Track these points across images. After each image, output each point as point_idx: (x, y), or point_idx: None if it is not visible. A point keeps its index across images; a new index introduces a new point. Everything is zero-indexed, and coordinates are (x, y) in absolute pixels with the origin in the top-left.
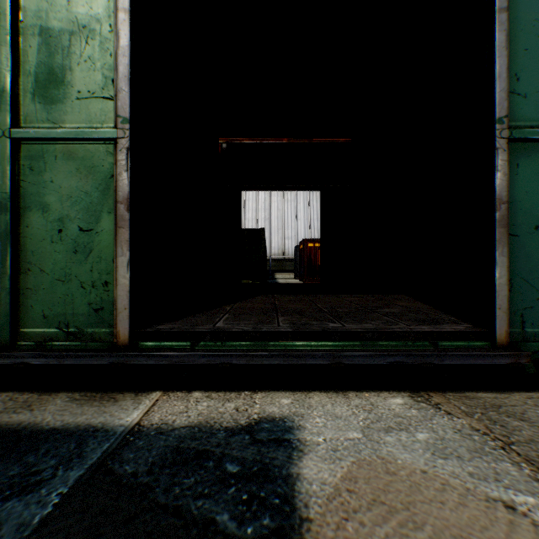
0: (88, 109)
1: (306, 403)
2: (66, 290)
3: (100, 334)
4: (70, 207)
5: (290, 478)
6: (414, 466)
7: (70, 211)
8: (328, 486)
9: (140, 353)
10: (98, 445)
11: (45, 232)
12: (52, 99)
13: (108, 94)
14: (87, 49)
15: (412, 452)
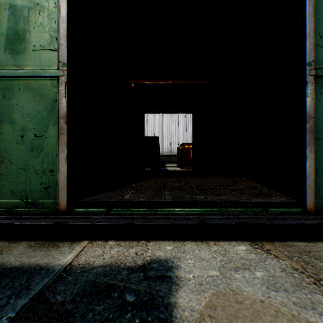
0: (40, 57)
1: (182, 249)
2: (26, 175)
3: (48, 204)
4: (28, 121)
5: (169, 306)
6: (255, 297)
7: (28, 124)
8: (196, 312)
9: (73, 216)
10: (41, 279)
11: (12, 137)
12: (17, 51)
13: (53, 48)
14: (39, 18)
15: (253, 286)
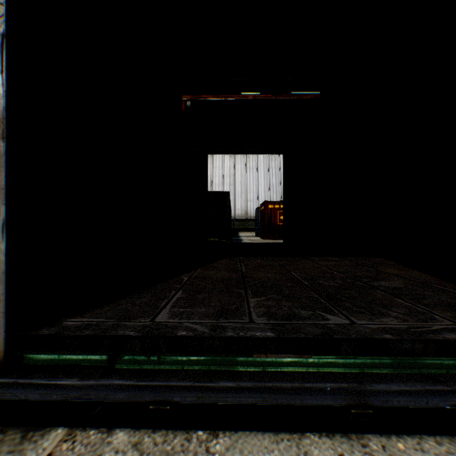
0: None
1: None
2: None
3: None
4: None
5: None
6: None
7: None
8: None
9: (15, 380)
10: None
11: None
12: None
13: None
14: None
15: None
